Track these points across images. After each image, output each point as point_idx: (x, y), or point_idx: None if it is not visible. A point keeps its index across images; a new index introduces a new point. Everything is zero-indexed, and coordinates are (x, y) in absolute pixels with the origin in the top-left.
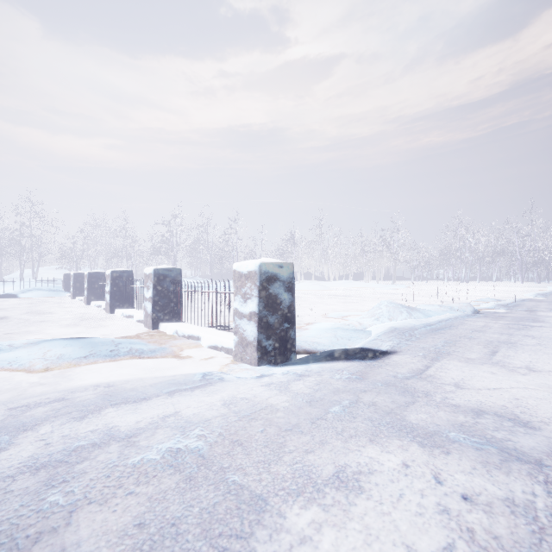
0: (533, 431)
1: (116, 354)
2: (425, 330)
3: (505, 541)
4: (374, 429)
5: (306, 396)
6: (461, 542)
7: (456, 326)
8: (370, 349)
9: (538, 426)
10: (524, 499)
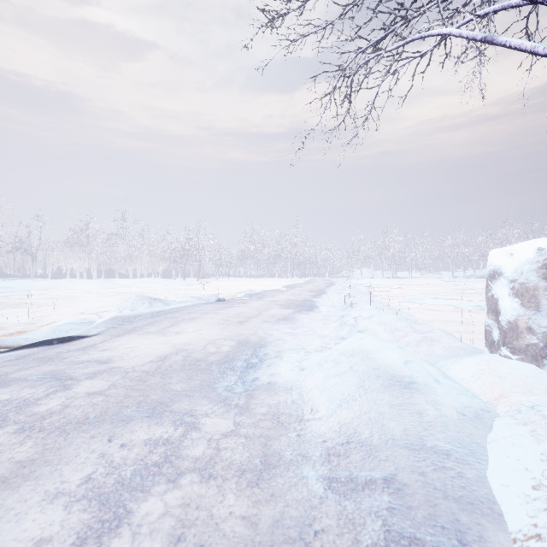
0: (103, 365)
1: None
2: (149, 316)
3: None
4: None
5: None
6: None
7: (181, 311)
8: (76, 336)
9: (114, 362)
10: (21, 397)
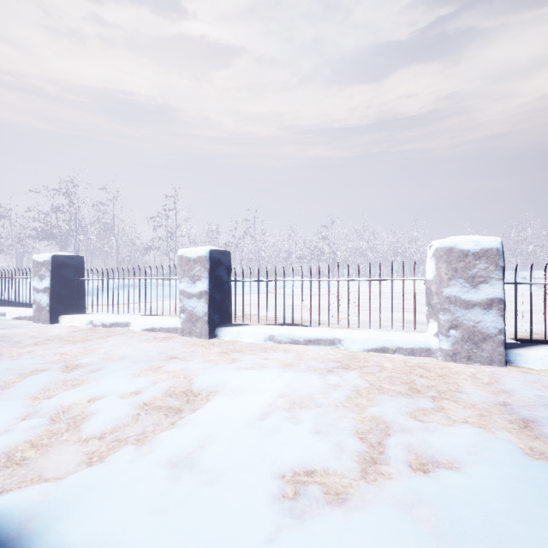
0: None
1: None
2: None
3: None
4: None
5: None
6: None
7: None
8: None
9: None
10: None
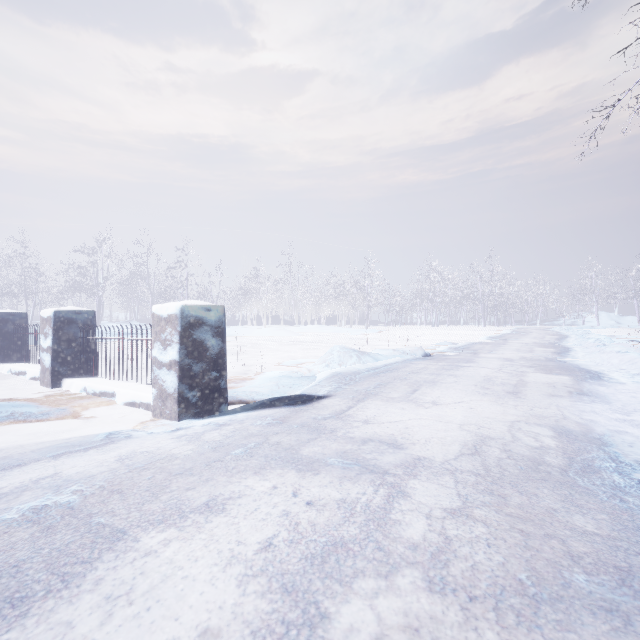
0: (399, 451)
1: None
2: (367, 374)
3: (319, 526)
4: (264, 464)
5: (215, 443)
6: (285, 532)
7: (399, 369)
8: (307, 395)
9: (407, 447)
10: (354, 498)
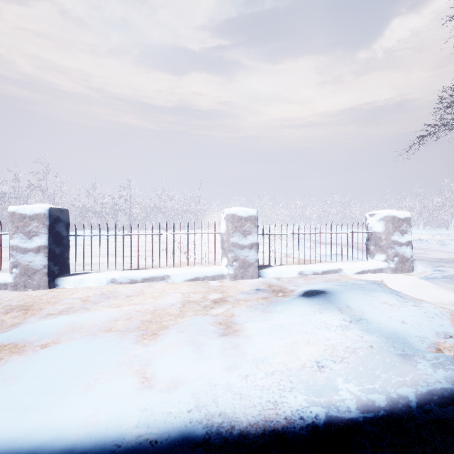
0: None
1: (388, 288)
2: None
3: None
4: None
5: None
6: None
7: None
8: None
9: None
10: None
